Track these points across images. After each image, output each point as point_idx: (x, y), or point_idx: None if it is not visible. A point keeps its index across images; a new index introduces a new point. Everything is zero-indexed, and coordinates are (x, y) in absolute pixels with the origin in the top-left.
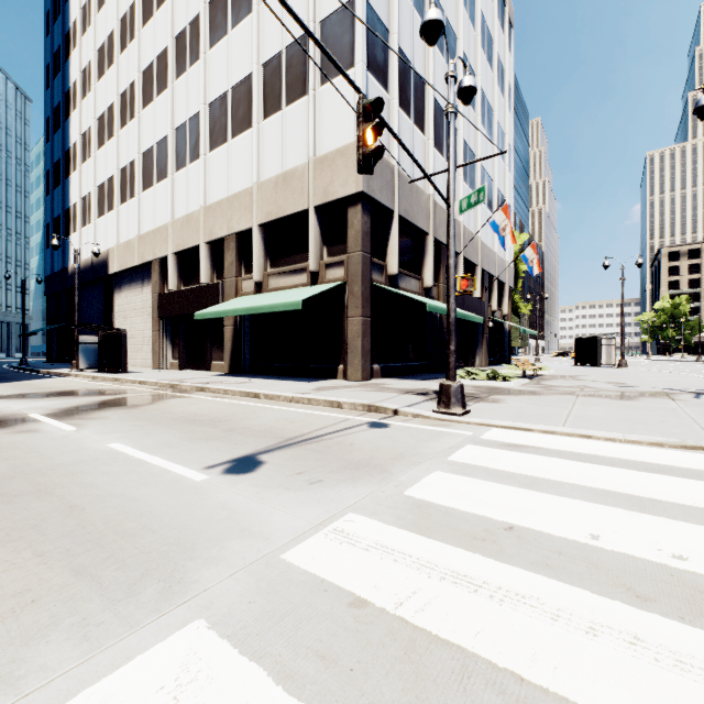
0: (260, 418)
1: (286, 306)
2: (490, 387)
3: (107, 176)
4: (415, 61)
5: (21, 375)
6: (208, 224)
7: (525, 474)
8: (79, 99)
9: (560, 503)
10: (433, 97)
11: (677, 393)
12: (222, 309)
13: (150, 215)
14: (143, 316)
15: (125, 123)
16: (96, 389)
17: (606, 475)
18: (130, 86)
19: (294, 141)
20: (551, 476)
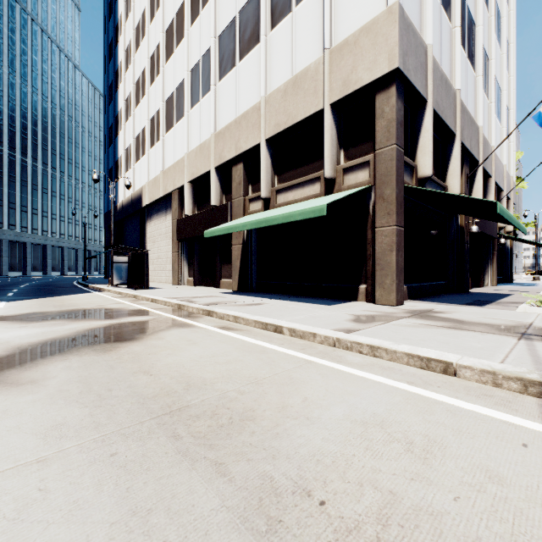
0: (315, 414)
1: (305, 213)
2: None
3: (141, 128)
4: None
5: (71, 289)
6: (218, 149)
7: None
8: (124, 72)
9: None
10: None
11: None
12: (231, 225)
13: (171, 152)
14: (166, 240)
15: (154, 80)
16: (105, 309)
17: None
18: (157, 47)
19: (305, 39)
20: None
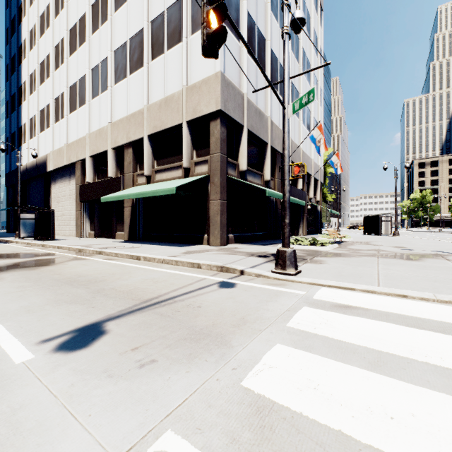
0: (131, 278)
1: (164, 191)
2: (312, 251)
3: (46, 103)
4: (258, 22)
5: None
6: (113, 135)
7: (366, 346)
8: (28, 51)
9: (425, 400)
10: (271, 49)
11: (447, 254)
12: (120, 194)
13: (74, 130)
14: (70, 200)
15: (58, 66)
16: (20, 253)
17: (449, 347)
18: (61, 40)
19: (172, 75)
20: (395, 350)
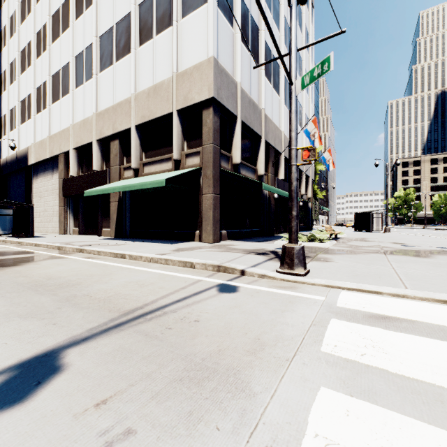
0: (111, 281)
1: (153, 184)
2: (312, 247)
3: (27, 93)
4: (252, 10)
5: None
6: (98, 126)
7: None
8: (8, 38)
9: None
10: (264, 40)
11: None
12: (105, 187)
13: (57, 120)
14: (53, 195)
15: (40, 54)
16: None
17: None
18: (43, 26)
19: (162, 61)
20: None
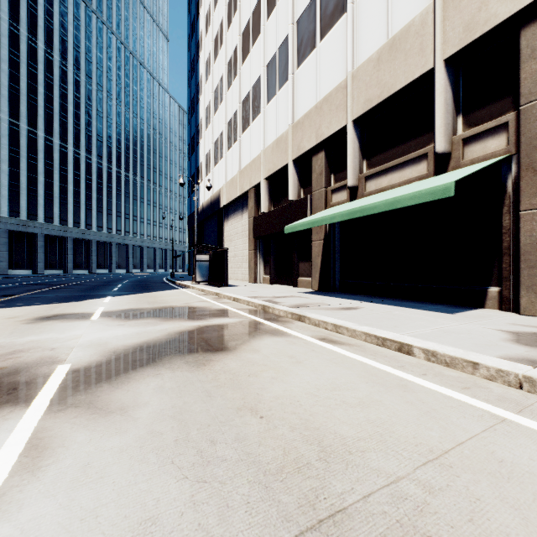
0: None
1: (419, 196)
2: None
3: (219, 132)
4: None
5: (161, 286)
6: (296, 141)
7: None
8: (204, 84)
9: None
10: None
11: None
12: (316, 218)
13: (247, 151)
14: (242, 238)
15: (231, 84)
16: (191, 307)
17: None
18: (233, 52)
19: None
20: None
